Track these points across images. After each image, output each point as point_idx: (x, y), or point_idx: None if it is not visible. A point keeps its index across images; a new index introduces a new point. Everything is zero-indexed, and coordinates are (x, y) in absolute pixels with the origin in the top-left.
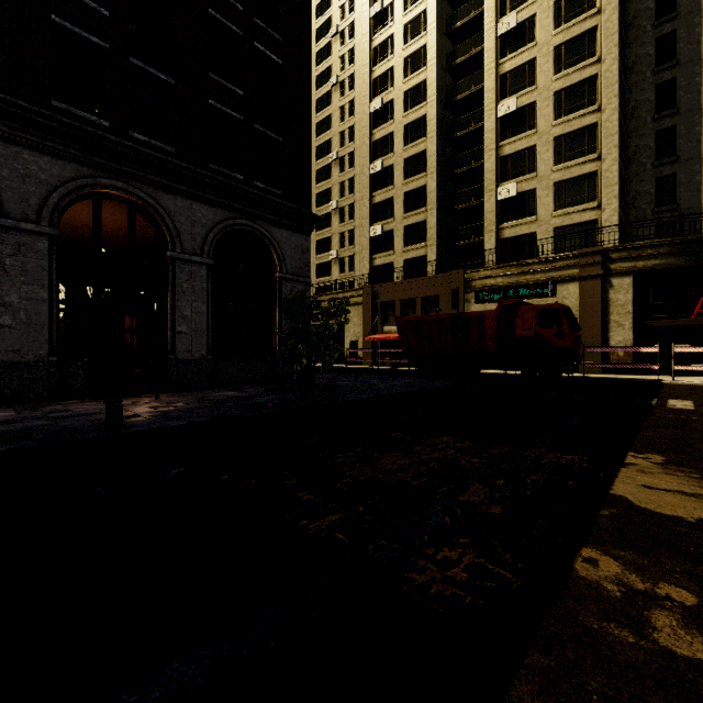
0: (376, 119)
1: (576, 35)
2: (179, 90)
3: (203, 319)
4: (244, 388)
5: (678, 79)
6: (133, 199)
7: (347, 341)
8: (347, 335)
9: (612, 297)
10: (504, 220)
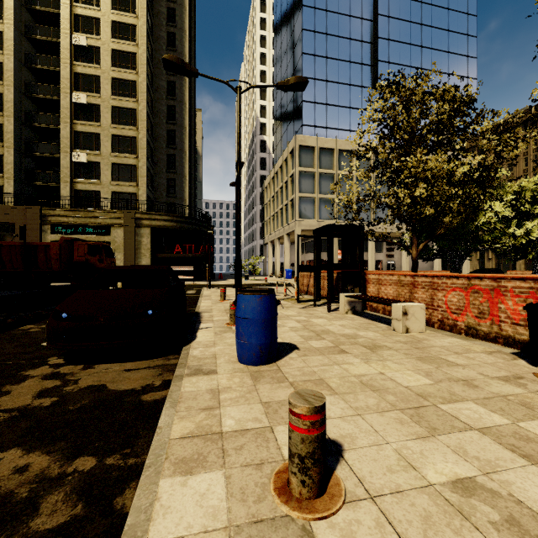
0: None
1: (125, 79)
2: None
3: None
4: None
5: (176, 132)
6: None
7: None
8: None
9: (141, 239)
10: (78, 176)
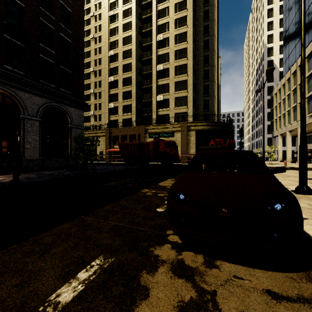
0: (111, 59)
1: (181, 49)
2: (26, 49)
3: (37, 142)
4: (56, 170)
5: (209, 70)
6: (5, 92)
7: (98, 151)
8: (98, 149)
9: (190, 138)
10: (159, 108)
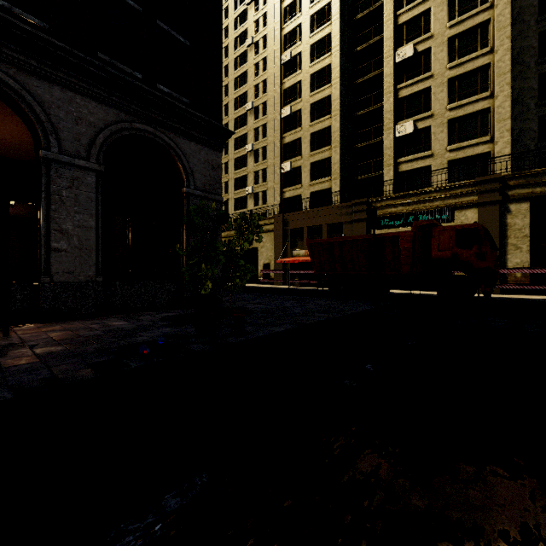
0: (285, 70)
1: None
2: None
3: (90, 234)
4: (142, 314)
5: None
6: None
7: (261, 263)
8: (261, 258)
9: (509, 221)
10: (401, 155)
